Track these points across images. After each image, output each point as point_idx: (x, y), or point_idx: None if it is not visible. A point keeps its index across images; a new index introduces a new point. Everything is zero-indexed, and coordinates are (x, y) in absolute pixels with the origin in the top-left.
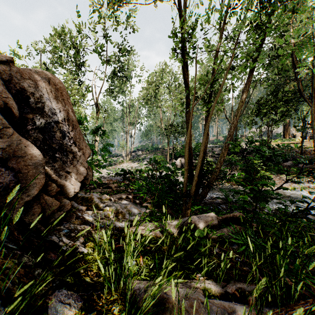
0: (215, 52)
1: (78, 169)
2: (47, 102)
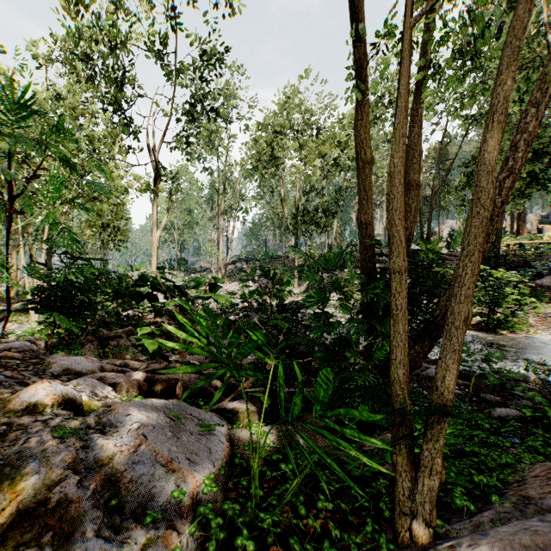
0: None
1: None
2: None
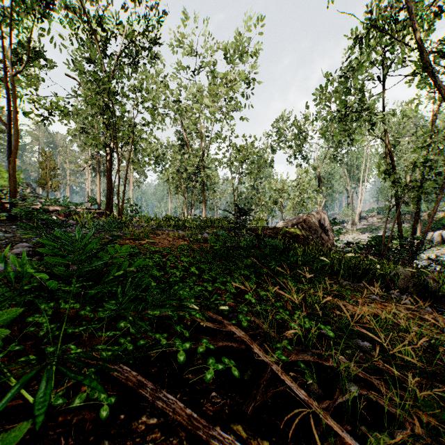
0: (425, 158)
1: (332, 241)
2: (323, 221)
